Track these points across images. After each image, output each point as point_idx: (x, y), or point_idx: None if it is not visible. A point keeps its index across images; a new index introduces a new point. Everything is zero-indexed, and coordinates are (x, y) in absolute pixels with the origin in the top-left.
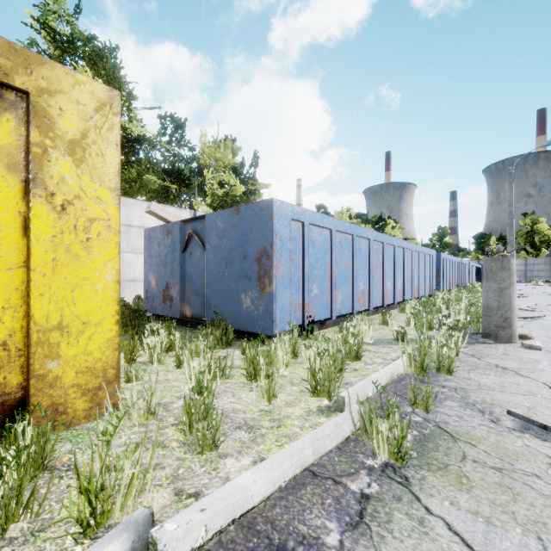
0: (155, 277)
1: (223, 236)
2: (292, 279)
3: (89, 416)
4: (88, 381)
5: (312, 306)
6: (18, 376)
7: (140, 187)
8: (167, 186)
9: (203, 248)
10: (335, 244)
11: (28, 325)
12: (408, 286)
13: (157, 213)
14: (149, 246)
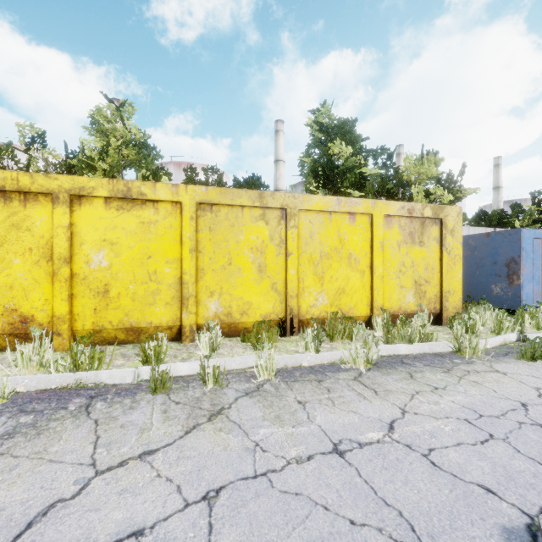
0: None
1: (474, 250)
2: (533, 276)
3: None
4: (454, 311)
5: None
6: (438, 306)
7: None
8: None
9: None
10: None
11: (442, 290)
12: None
13: None
14: None
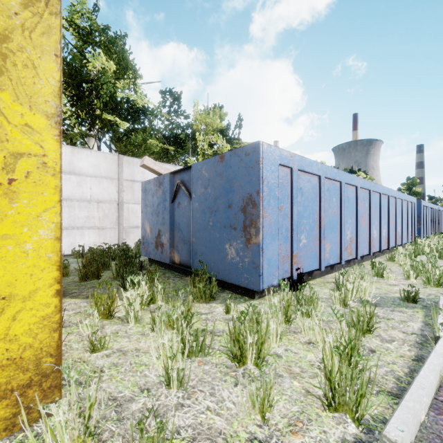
0: (149, 225)
1: (208, 185)
2: (279, 229)
3: (12, 425)
4: (10, 378)
5: (301, 256)
6: None
7: (145, 150)
8: (167, 149)
9: (189, 197)
10: (323, 191)
11: None
12: (392, 233)
13: (150, 166)
14: (145, 197)
